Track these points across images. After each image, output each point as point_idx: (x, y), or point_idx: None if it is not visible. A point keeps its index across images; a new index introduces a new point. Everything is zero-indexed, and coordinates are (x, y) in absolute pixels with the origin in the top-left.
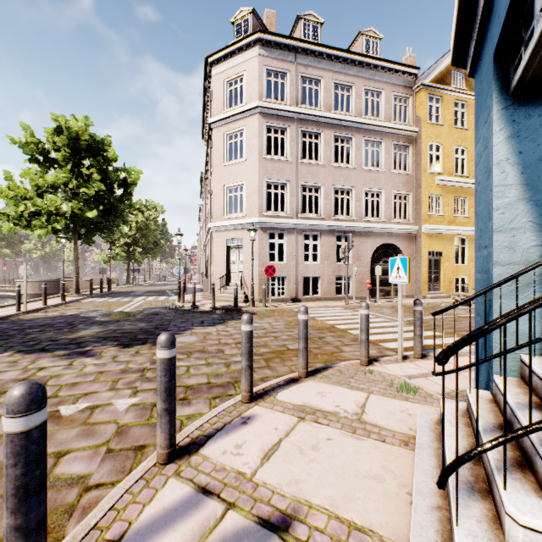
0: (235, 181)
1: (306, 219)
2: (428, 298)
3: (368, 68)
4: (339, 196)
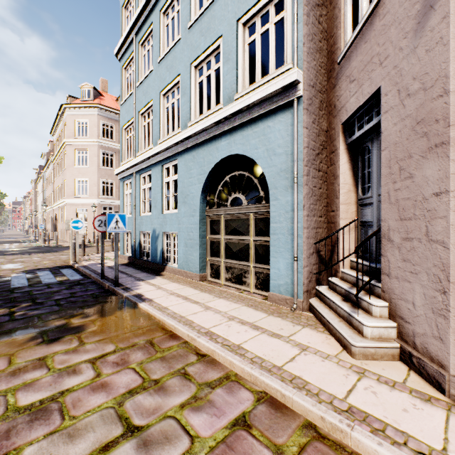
0: (83, 177)
1: None
2: None
3: None
4: None
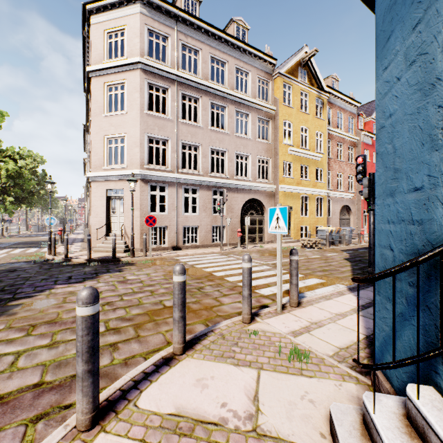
0: (116, 133)
1: (186, 174)
2: (283, 243)
3: (239, 50)
4: (215, 156)
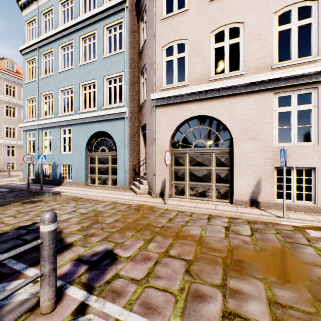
0: None
1: (9, 140)
2: None
3: None
4: None
